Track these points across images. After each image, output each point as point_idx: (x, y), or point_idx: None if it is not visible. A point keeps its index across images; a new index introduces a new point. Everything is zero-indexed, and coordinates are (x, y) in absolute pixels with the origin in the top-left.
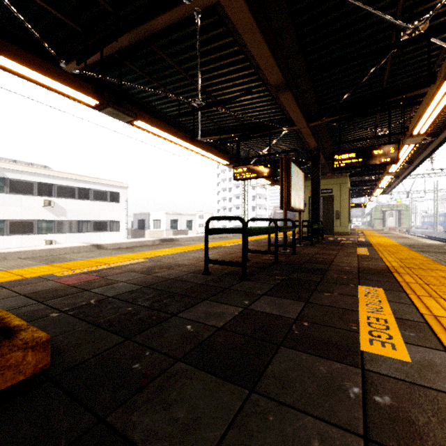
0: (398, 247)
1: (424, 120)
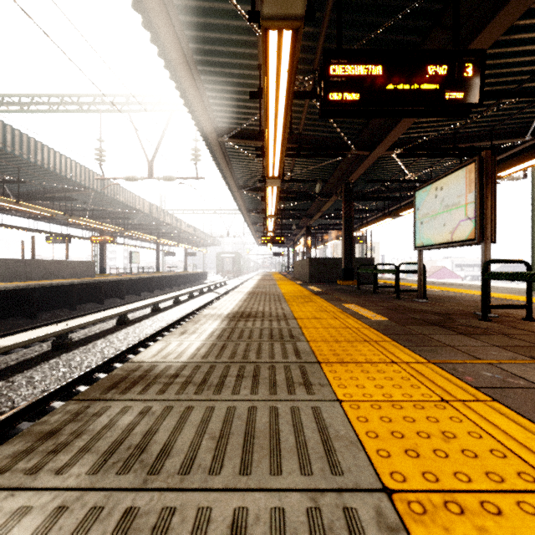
0: (323, 336)
1: (282, 92)
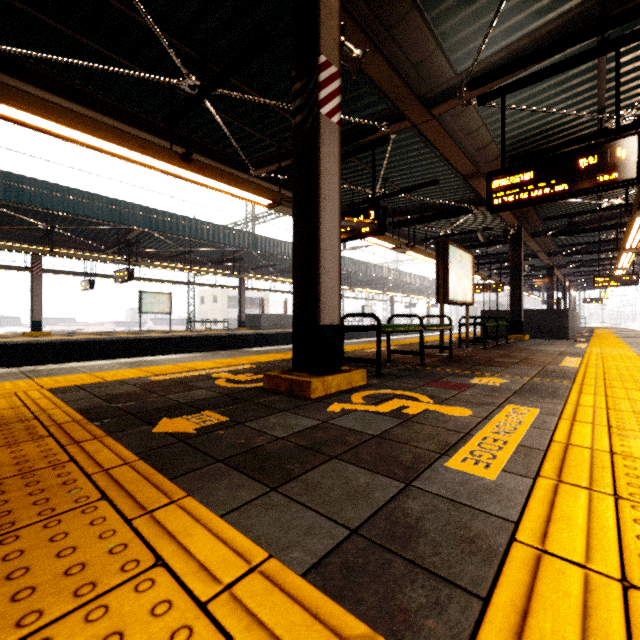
0: None
1: None
